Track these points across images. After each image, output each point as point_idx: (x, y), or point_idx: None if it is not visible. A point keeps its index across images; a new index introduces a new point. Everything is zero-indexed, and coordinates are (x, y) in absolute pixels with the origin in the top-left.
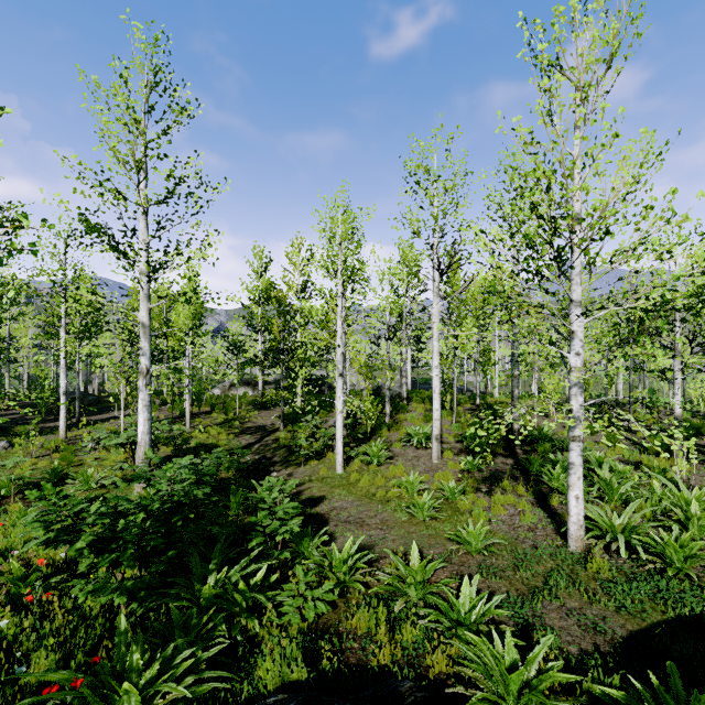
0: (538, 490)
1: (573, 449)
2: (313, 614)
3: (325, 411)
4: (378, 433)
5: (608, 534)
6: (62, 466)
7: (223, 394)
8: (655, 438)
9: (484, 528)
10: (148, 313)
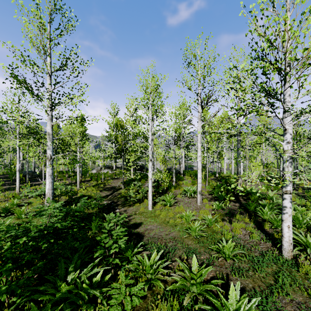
0: (256, 220)
1: (286, 198)
2: (130, 306)
3: (144, 180)
4: (169, 190)
5: (308, 249)
6: (11, 206)
7: (97, 172)
8: (308, 193)
9: (232, 243)
10: (51, 127)
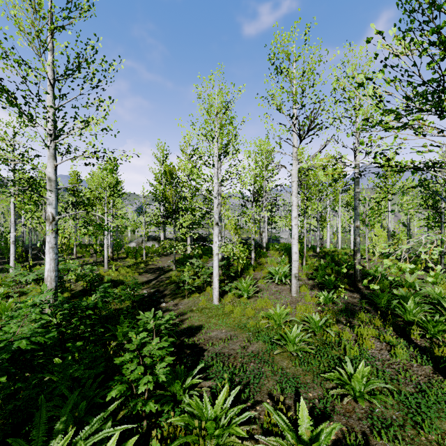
0: (394, 323)
1: None
2: None
3: (206, 256)
4: (246, 272)
5: None
6: None
7: (137, 246)
8: None
9: (364, 369)
10: (53, 169)
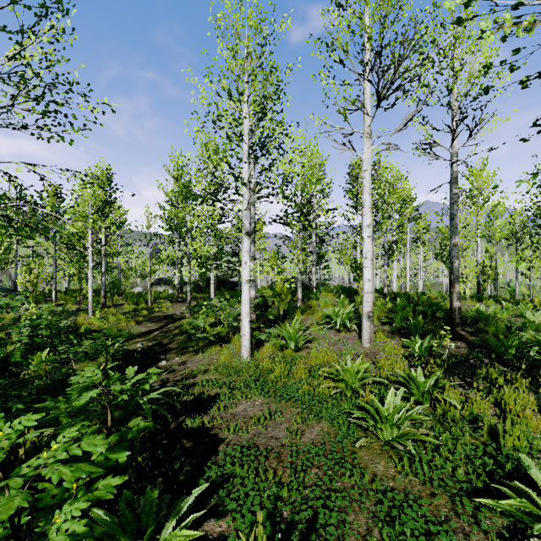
0: None
1: None
2: None
3: (235, 299)
4: (291, 317)
5: None
6: None
7: (144, 292)
8: None
9: None
10: None
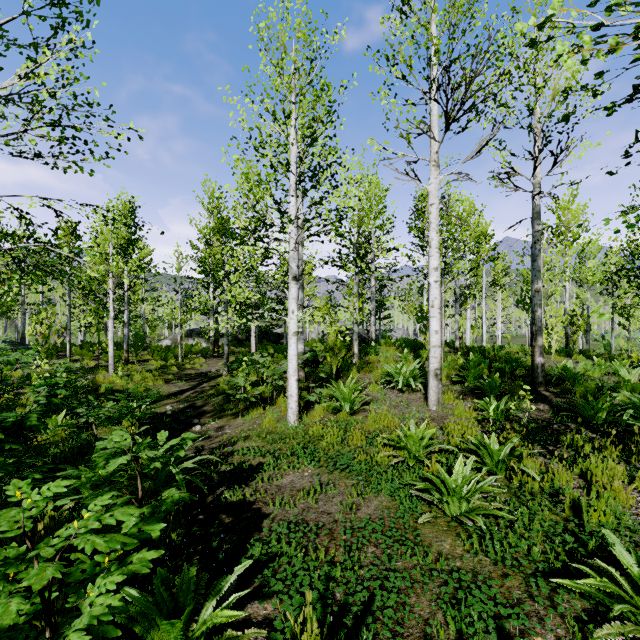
0: None
1: None
2: None
3: (280, 354)
4: (345, 375)
5: None
6: None
7: (173, 345)
8: None
9: None
10: None
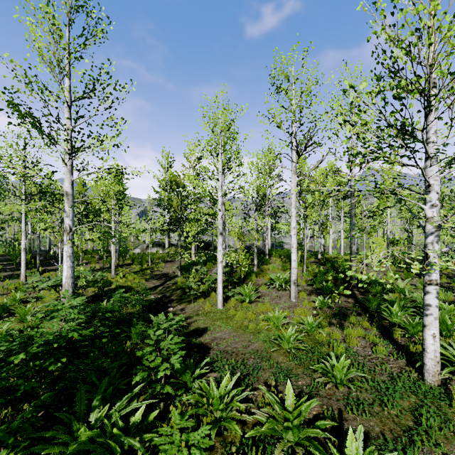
0: (380, 325)
1: (430, 292)
2: None
3: (210, 263)
4: (249, 278)
5: None
6: (12, 302)
7: (142, 252)
8: None
9: (346, 361)
10: (71, 184)
